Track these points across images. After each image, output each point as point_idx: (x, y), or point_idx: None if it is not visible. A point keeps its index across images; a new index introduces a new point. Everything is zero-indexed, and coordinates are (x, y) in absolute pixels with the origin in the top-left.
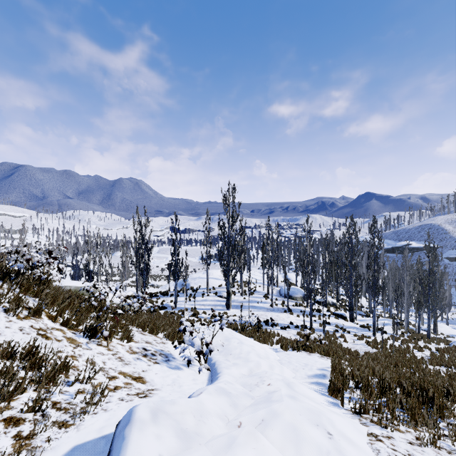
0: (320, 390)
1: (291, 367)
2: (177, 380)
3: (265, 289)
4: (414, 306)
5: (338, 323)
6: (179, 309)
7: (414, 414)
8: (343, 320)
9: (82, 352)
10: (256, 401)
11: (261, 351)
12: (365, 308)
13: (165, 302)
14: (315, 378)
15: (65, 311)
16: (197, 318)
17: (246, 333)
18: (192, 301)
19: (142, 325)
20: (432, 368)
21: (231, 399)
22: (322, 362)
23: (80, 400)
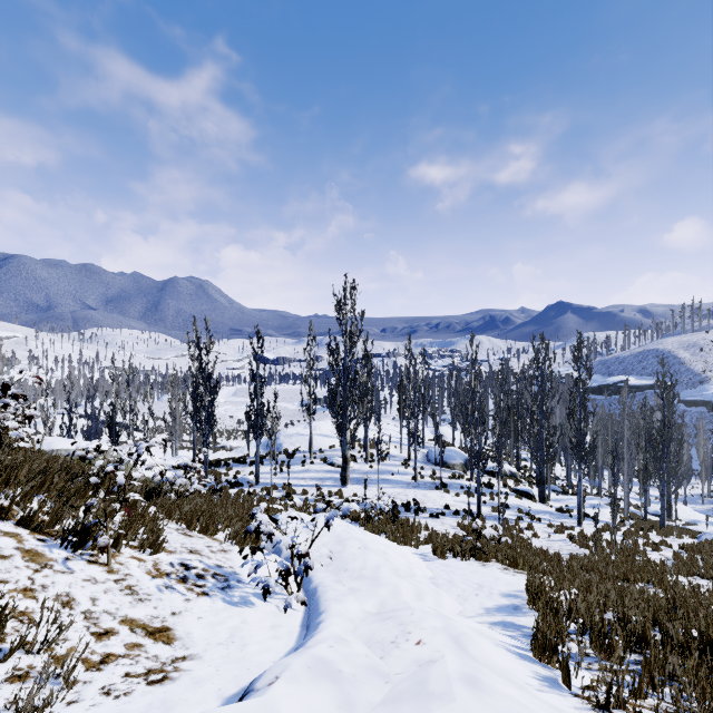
0: (515, 645)
1: (455, 592)
2: (239, 630)
3: (404, 452)
4: (638, 477)
5: (522, 505)
6: (264, 486)
7: (710, 701)
8: (528, 501)
9: (50, 579)
10: (394, 689)
11: (401, 562)
12: (561, 480)
13: (241, 475)
14: (500, 614)
15: (34, 497)
16: (292, 500)
17: (374, 527)
18: (284, 473)
19: (187, 519)
20: (681, 580)
21: (342, 689)
22: (507, 580)
23: (9, 699)
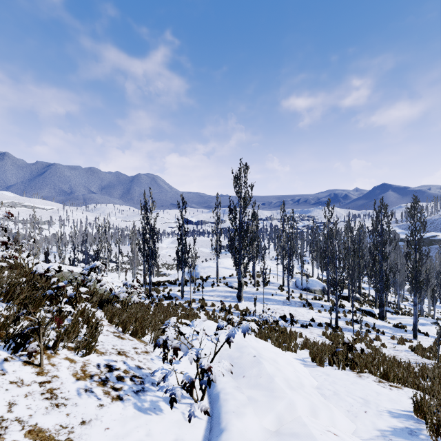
0: None
1: (343, 406)
2: None
3: (279, 280)
4: None
5: (367, 321)
6: (186, 300)
7: None
8: (371, 318)
9: None
10: None
11: (290, 372)
12: (393, 304)
13: (172, 291)
14: (397, 440)
15: None
16: (205, 310)
17: (262, 333)
18: (200, 291)
19: (123, 324)
20: None
21: None
22: (388, 395)
23: None
